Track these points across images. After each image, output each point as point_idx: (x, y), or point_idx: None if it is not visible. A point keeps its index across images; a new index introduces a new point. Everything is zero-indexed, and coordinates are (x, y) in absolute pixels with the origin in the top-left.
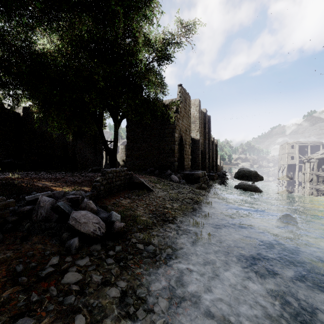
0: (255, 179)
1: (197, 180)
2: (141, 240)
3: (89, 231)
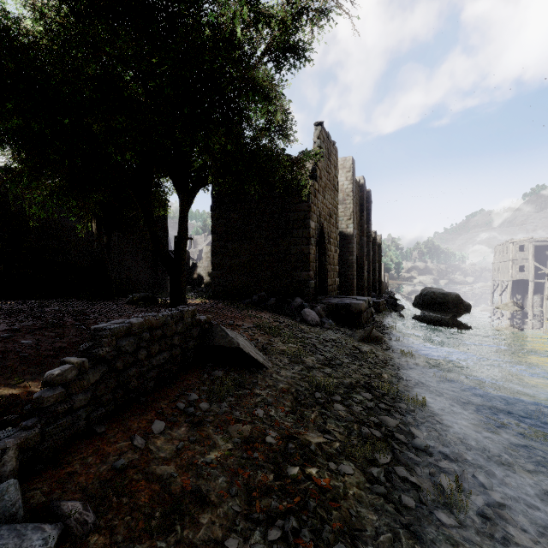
0: (457, 309)
1: (357, 318)
2: None
3: None
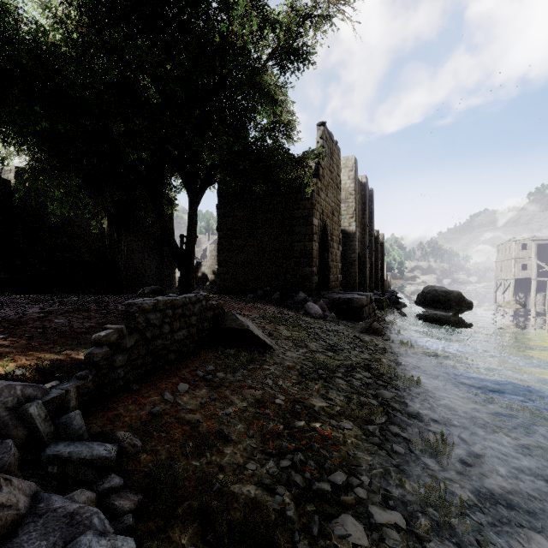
0: (459, 307)
1: (359, 312)
2: None
3: None
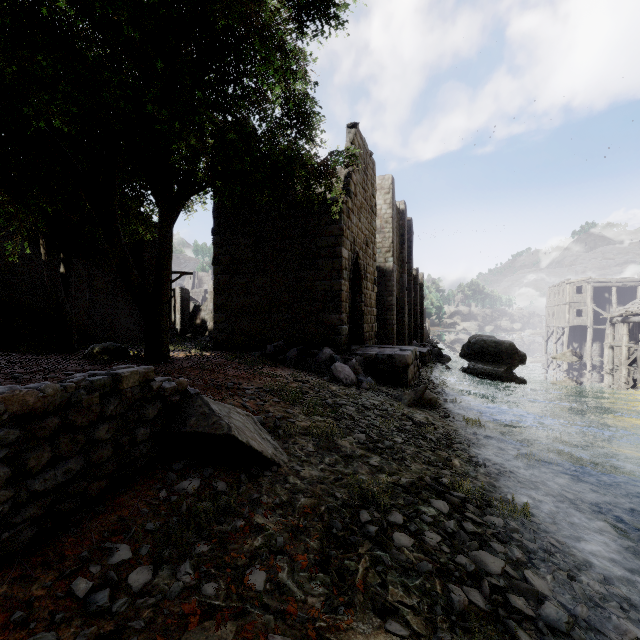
0: (511, 360)
1: (402, 374)
2: None
3: None
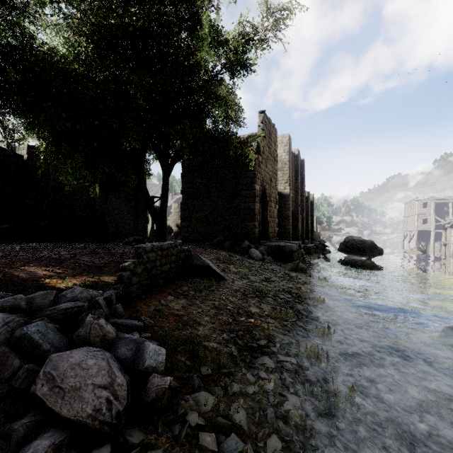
0: (372, 253)
1: (290, 256)
2: (209, 413)
3: (82, 414)
